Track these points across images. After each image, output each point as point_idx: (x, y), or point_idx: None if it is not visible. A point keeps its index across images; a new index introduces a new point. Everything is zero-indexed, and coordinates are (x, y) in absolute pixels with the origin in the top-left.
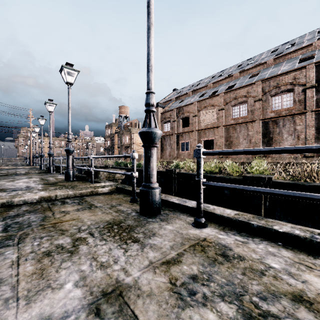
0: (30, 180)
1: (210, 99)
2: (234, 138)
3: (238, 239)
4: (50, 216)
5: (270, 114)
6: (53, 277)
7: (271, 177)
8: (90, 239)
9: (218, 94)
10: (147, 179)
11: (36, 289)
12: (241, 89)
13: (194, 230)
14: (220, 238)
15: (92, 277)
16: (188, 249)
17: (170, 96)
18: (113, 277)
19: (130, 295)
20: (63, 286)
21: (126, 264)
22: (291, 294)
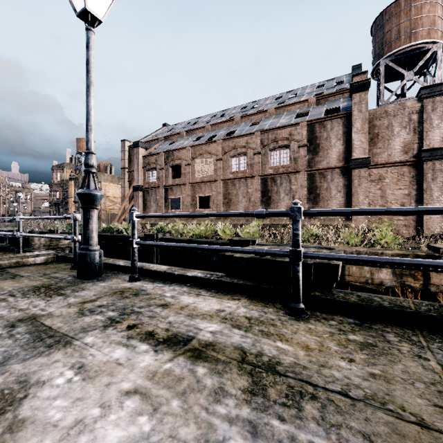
0: None
1: (207, 145)
2: (233, 195)
3: (158, 285)
4: None
5: (269, 170)
6: None
7: (255, 239)
8: (10, 298)
9: (215, 140)
10: (85, 241)
11: None
12: (240, 138)
13: (126, 284)
14: (144, 286)
15: (10, 316)
16: (109, 294)
17: (159, 133)
18: (30, 313)
19: (43, 318)
20: None
21: (45, 307)
22: (161, 304)
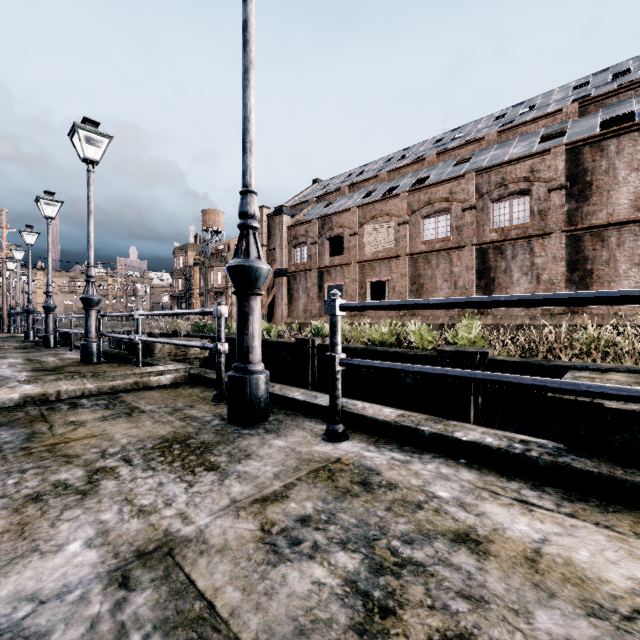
0: (1, 362)
1: (383, 202)
2: (426, 278)
3: (395, 458)
4: (44, 432)
5: (490, 234)
6: (45, 535)
7: (486, 351)
8: (123, 470)
9: (397, 194)
10: (242, 355)
11: (10, 556)
12: (439, 185)
13: (324, 446)
14: (366, 456)
15: (120, 531)
16: (305, 476)
17: (307, 193)
18: (161, 528)
19: (187, 553)
20: (63, 547)
21: (187, 506)
22: (454, 533)
